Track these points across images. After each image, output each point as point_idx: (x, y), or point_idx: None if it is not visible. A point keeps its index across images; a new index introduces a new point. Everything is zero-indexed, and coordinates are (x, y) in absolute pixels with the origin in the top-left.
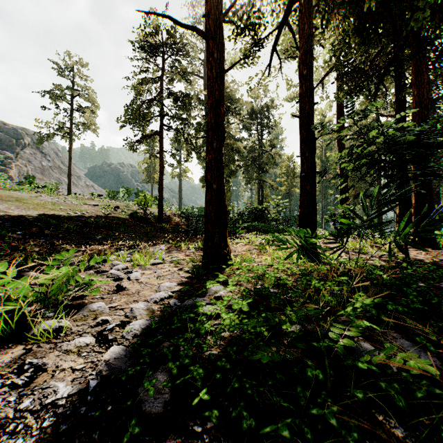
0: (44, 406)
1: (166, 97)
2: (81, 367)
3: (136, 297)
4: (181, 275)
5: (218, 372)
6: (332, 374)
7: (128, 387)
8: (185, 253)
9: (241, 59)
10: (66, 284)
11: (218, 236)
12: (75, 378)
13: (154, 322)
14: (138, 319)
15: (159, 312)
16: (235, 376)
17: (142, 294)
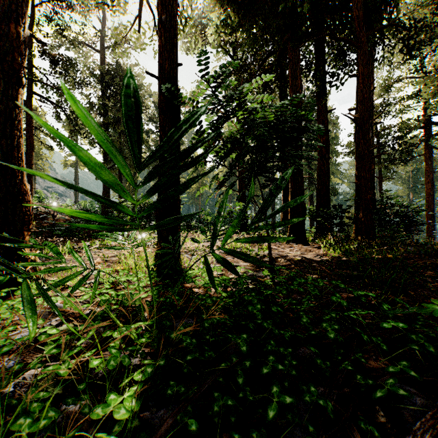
0: None
1: (35, 56)
2: None
3: None
4: None
5: None
6: None
7: None
8: None
9: None
10: None
11: None
12: None
13: None
14: None
15: None
16: None
17: None
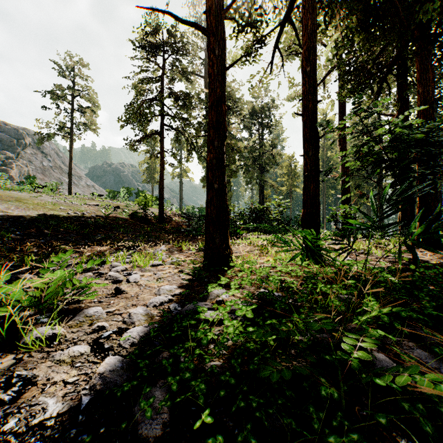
0: (31, 427)
1: (167, 96)
2: (74, 380)
3: (134, 301)
4: (181, 277)
5: (221, 386)
6: (346, 390)
7: (123, 405)
8: (185, 254)
9: (243, 56)
10: (62, 287)
11: (219, 237)
12: (67, 393)
13: (152, 330)
14: (136, 325)
15: (158, 317)
16: (241, 393)
17: (141, 298)
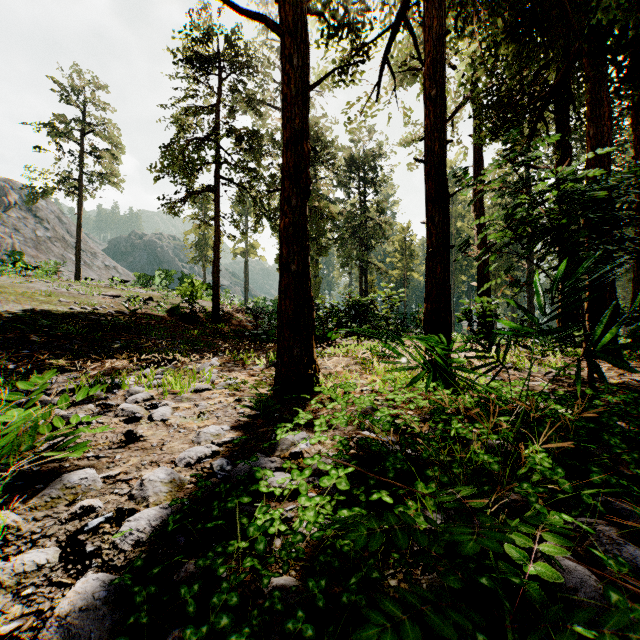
0: None
1: (224, 135)
2: (11, 629)
3: (156, 455)
4: (238, 411)
5: (290, 632)
6: (517, 639)
7: None
8: (248, 372)
9: (335, 69)
10: (31, 434)
11: (299, 346)
12: None
13: (172, 519)
14: (150, 503)
15: (192, 486)
16: None
17: (168, 448)
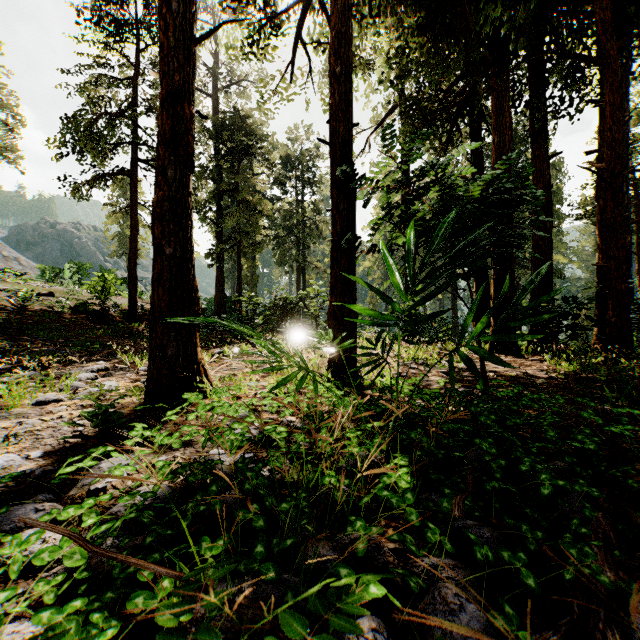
0: None
1: (141, 113)
2: None
3: None
4: (75, 429)
5: None
6: None
7: None
8: (129, 377)
9: (224, 24)
10: None
11: (175, 344)
12: None
13: None
14: None
15: None
16: None
17: None
